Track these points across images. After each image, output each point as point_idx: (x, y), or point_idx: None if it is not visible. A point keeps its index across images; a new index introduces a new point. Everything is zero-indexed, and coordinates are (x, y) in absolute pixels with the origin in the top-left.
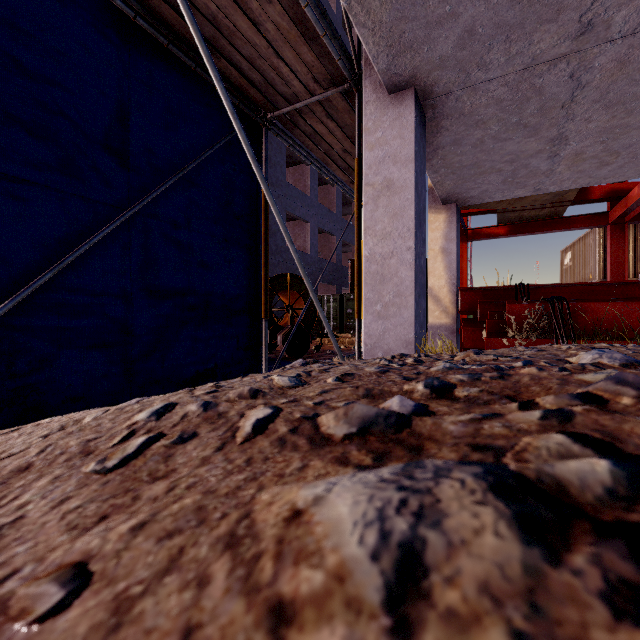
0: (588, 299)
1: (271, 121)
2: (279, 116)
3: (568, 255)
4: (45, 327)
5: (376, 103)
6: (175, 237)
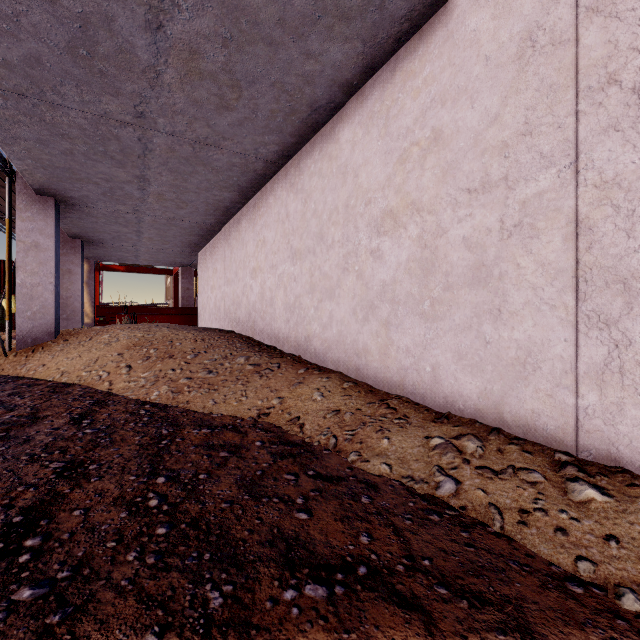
0: (145, 314)
1: None
2: None
3: (169, 279)
4: None
5: (64, 239)
6: None
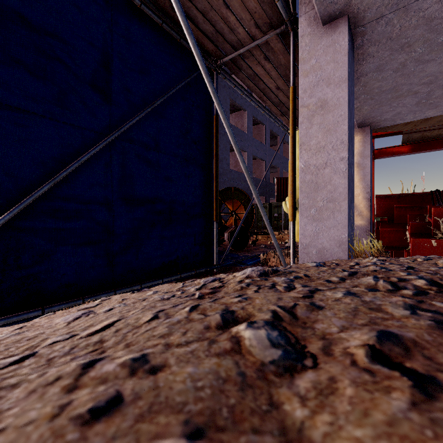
0: None
1: (220, 67)
2: (226, 62)
3: None
4: (44, 228)
5: (310, 35)
6: (146, 157)
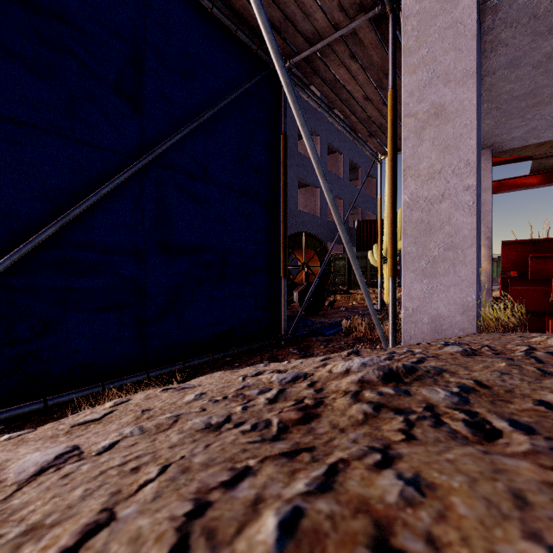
0: None
1: (290, 70)
2: (298, 63)
3: None
4: (48, 287)
5: (420, 14)
6: (191, 190)
